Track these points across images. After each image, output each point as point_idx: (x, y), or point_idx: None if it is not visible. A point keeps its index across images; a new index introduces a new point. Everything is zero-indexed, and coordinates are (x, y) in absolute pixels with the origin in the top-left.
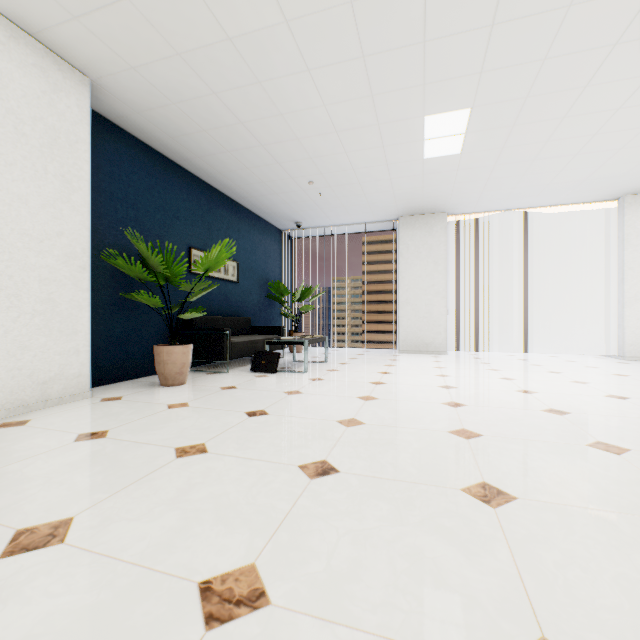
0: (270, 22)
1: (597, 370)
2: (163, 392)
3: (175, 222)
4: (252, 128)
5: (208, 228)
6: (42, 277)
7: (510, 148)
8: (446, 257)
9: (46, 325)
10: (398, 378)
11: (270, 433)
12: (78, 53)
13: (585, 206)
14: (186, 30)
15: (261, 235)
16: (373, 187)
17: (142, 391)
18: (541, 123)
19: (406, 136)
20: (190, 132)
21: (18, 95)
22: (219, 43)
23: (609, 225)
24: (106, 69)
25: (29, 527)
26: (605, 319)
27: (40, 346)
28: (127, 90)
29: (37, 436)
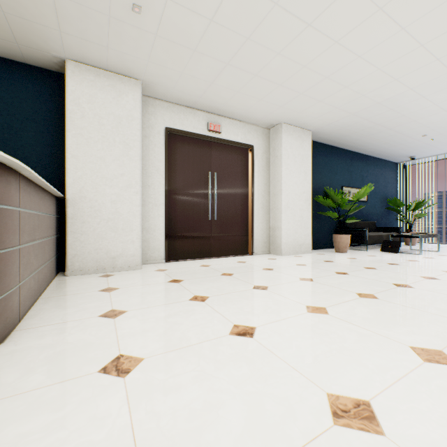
0: (400, 92)
1: None
2: (339, 254)
3: (335, 176)
4: (383, 124)
5: (350, 174)
6: (299, 208)
7: None
8: None
9: (300, 225)
10: None
11: (403, 269)
12: (310, 126)
13: None
14: (357, 107)
15: (381, 170)
16: None
17: (329, 253)
18: None
19: None
20: (347, 135)
21: (294, 149)
22: (372, 105)
23: None
24: (319, 127)
25: (337, 272)
26: None
27: (299, 232)
28: (324, 130)
29: (310, 259)
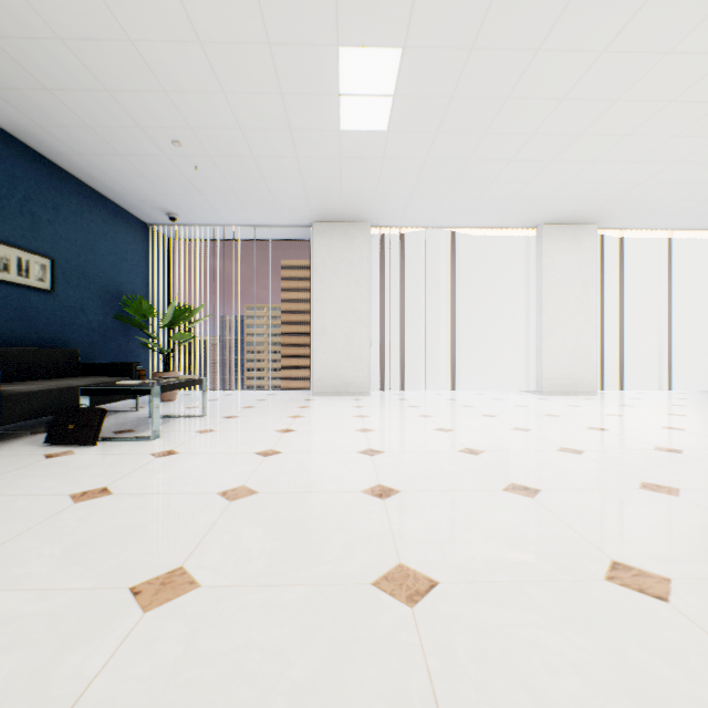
0: None
1: (528, 410)
2: None
3: None
4: None
5: None
6: None
7: (445, 135)
8: (369, 277)
9: None
10: (303, 440)
11: None
12: None
13: (507, 232)
14: None
15: (107, 224)
16: (275, 168)
17: None
18: (483, 101)
19: (314, 81)
20: None
21: None
22: None
23: (528, 255)
24: None
25: None
26: (524, 353)
27: None
28: None
29: None
